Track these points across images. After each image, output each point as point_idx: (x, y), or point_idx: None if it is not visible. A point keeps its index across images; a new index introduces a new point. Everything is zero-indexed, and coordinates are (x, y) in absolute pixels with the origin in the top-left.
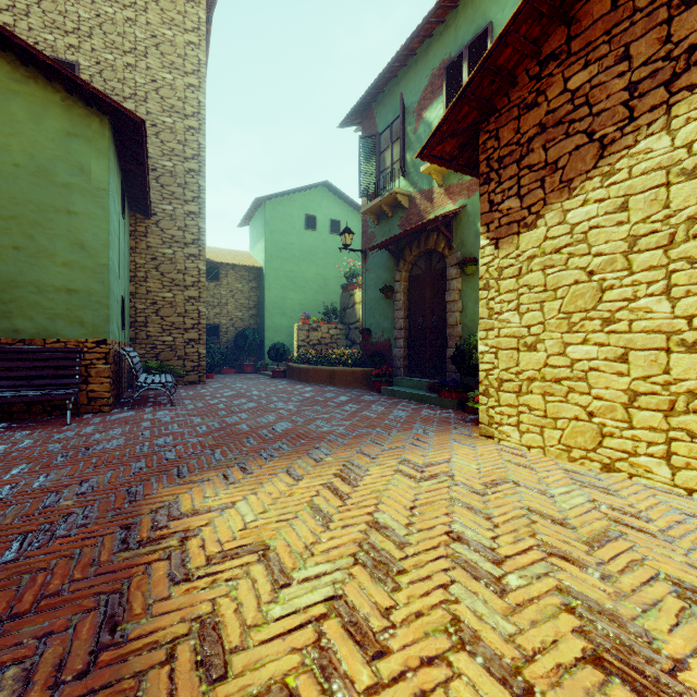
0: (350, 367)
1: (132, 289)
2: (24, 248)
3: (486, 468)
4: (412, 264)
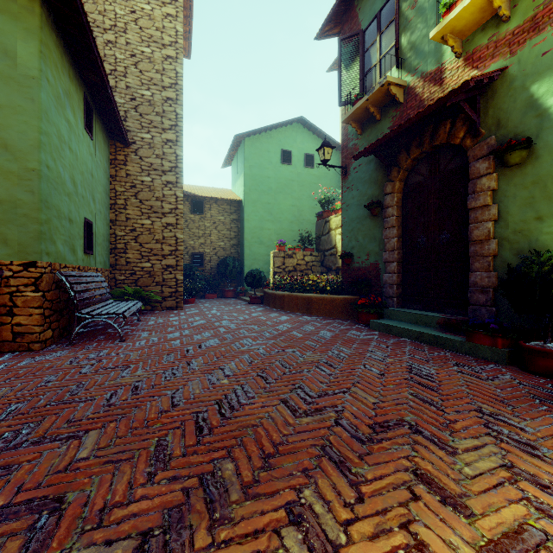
0: (328, 295)
1: (112, 216)
2: None
3: None
4: (408, 170)
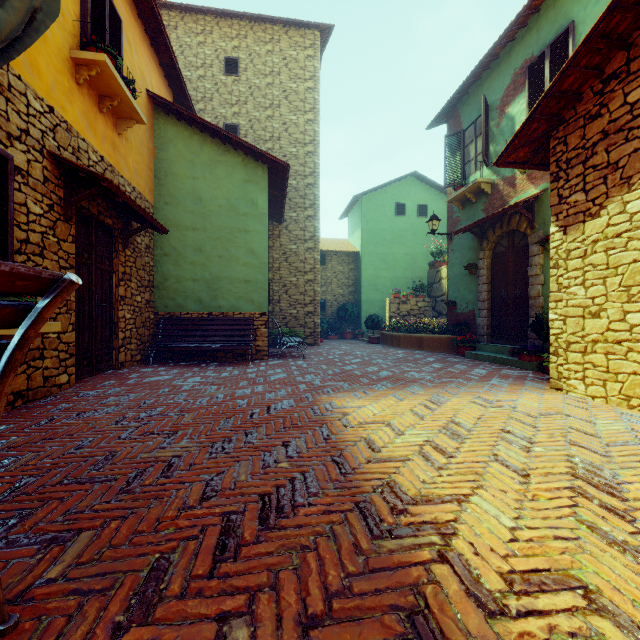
0: (436, 334)
1: (270, 276)
2: (223, 256)
3: (545, 406)
4: (495, 243)
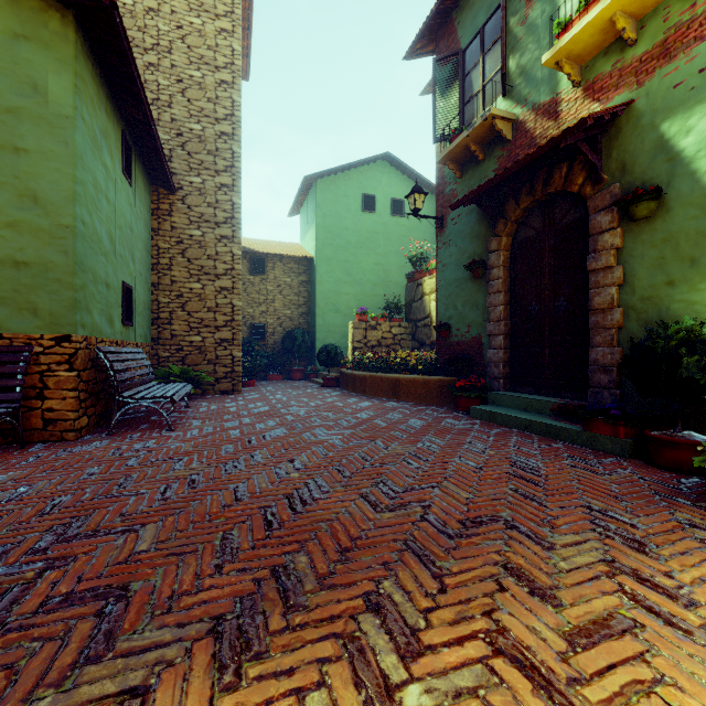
0: (420, 375)
1: (154, 278)
2: None
3: None
4: (517, 223)
